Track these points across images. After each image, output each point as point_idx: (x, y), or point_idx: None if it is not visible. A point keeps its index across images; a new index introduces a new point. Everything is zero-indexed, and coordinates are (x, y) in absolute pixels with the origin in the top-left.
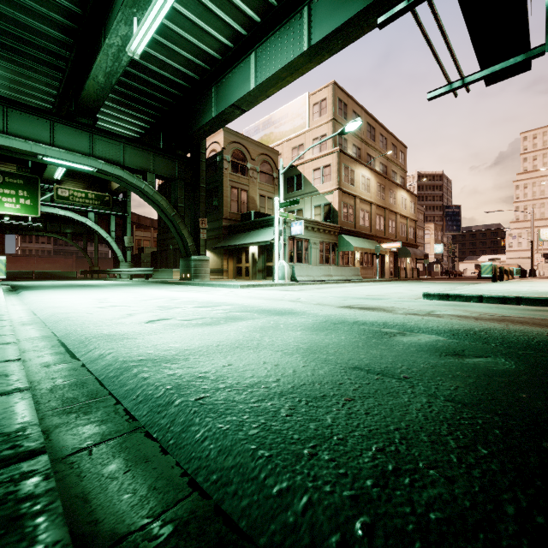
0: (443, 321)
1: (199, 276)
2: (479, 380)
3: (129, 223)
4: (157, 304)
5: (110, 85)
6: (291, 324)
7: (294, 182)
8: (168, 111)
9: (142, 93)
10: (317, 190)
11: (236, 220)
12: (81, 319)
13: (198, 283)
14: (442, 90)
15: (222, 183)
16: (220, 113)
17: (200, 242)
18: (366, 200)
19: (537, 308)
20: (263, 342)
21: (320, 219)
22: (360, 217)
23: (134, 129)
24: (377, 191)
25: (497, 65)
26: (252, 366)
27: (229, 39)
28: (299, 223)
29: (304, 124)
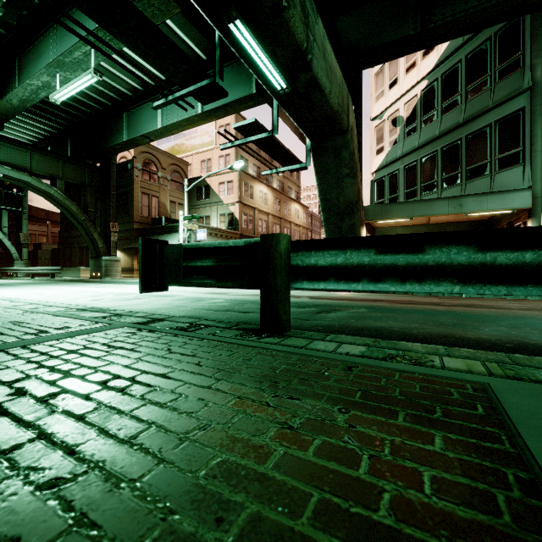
0: (239, 296)
1: (110, 274)
2: (208, 306)
3: (26, 218)
4: (87, 294)
5: (24, 107)
6: (167, 299)
7: (203, 192)
8: (78, 123)
9: (51, 106)
10: (222, 201)
11: (147, 223)
12: (50, 301)
13: (110, 281)
14: (268, 172)
15: (133, 189)
16: (131, 139)
17: (111, 244)
18: (264, 211)
19: (300, 291)
20: (150, 303)
21: (225, 226)
22: (258, 225)
23: (37, 131)
24: (273, 204)
25: (290, 166)
26: (143, 307)
27: (139, 85)
28: (203, 230)
29: (212, 142)
